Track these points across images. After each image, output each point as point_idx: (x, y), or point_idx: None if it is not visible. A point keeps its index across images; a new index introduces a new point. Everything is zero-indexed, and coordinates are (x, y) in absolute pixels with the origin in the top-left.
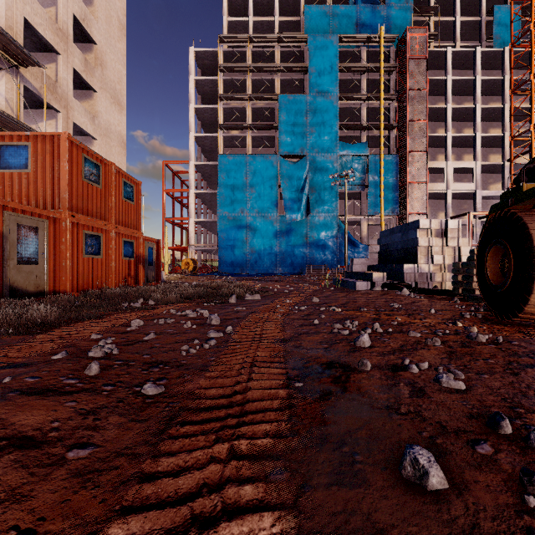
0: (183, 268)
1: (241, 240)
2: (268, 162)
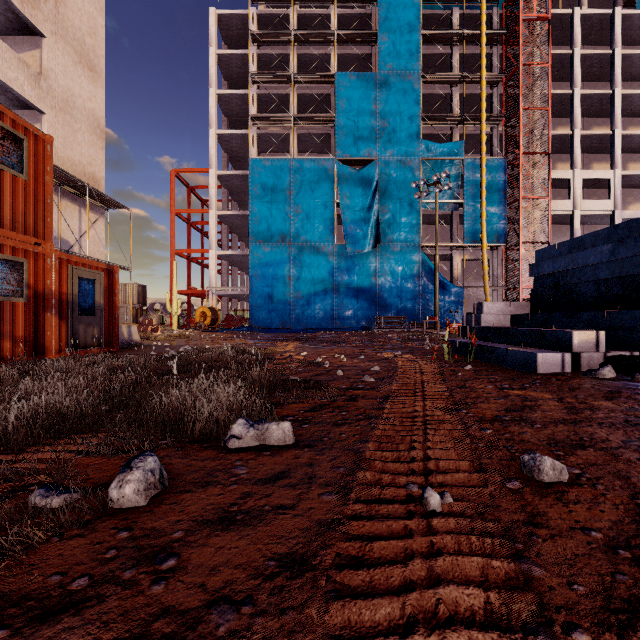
0: (198, 321)
1: (282, 280)
2: (321, 169)
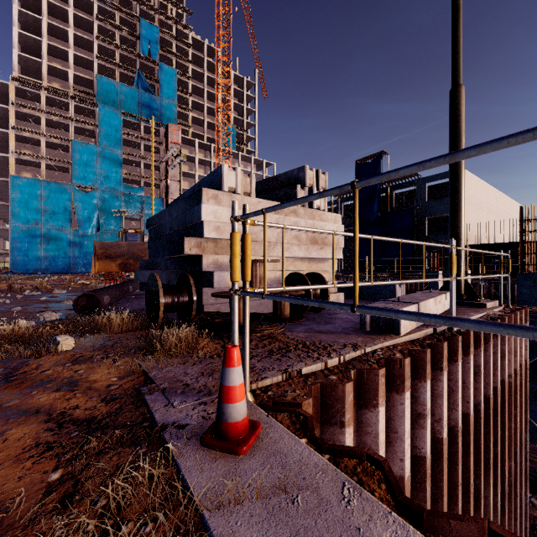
0: None
1: (35, 246)
2: (63, 189)
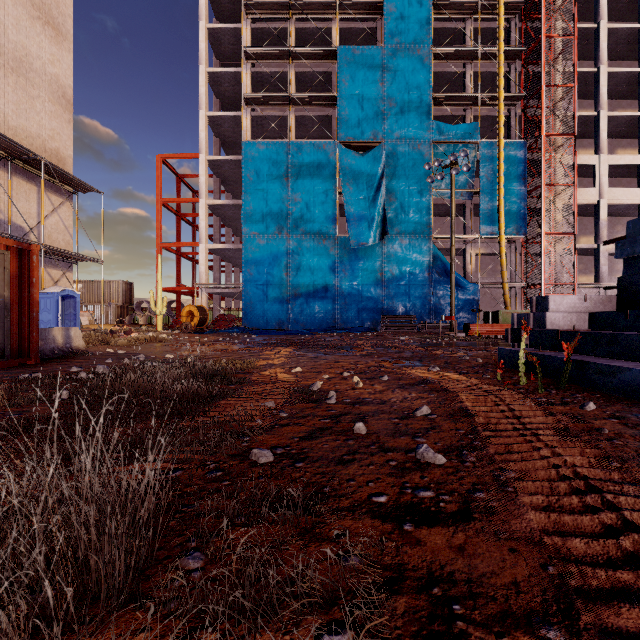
0: (184, 321)
1: (278, 276)
2: (321, 153)
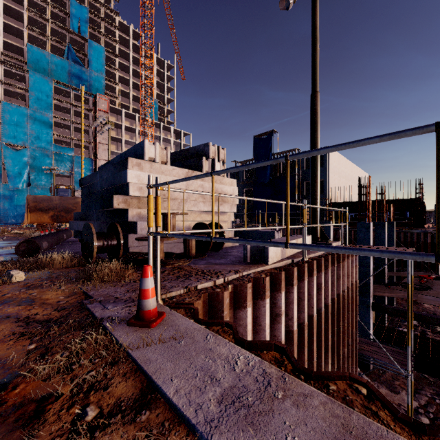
0: None
1: None
2: None
